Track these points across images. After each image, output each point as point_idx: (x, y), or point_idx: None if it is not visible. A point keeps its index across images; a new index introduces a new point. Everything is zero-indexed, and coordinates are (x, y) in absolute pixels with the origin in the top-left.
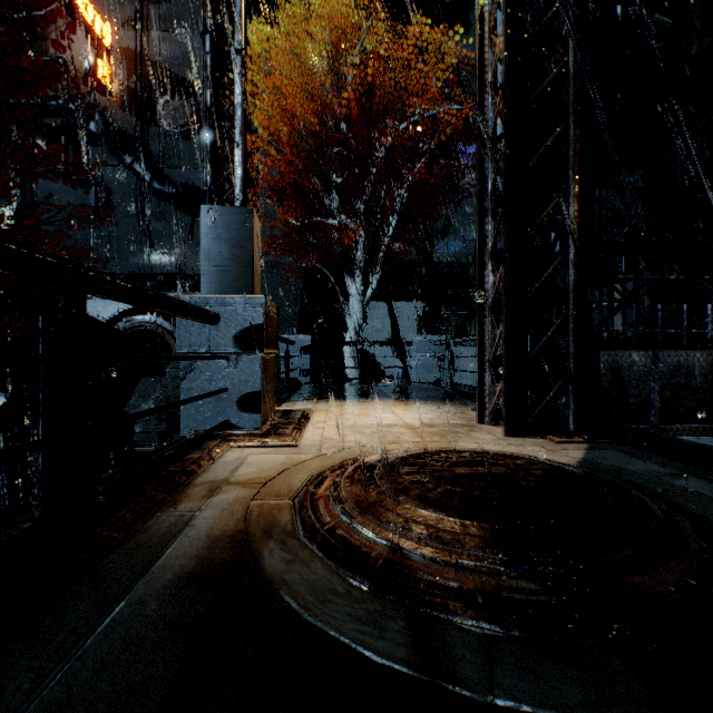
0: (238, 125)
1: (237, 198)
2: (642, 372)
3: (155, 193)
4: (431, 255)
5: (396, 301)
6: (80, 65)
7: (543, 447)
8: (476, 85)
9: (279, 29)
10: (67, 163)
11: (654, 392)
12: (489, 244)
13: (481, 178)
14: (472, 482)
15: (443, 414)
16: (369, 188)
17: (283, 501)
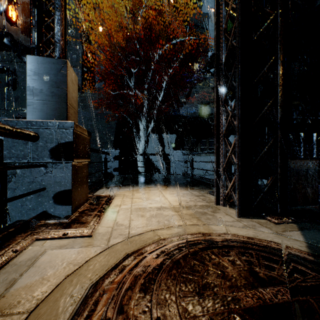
0: (58, 3)
1: (57, 54)
2: (314, 173)
3: None
4: (179, 112)
5: (162, 134)
6: None
7: (269, 228)
8: None
9: (105, 0)
10: None
11: None
12: (223, 94)
13: (218, 54)
14: None
15: (193, 197)
16: (149, 77)
17: None
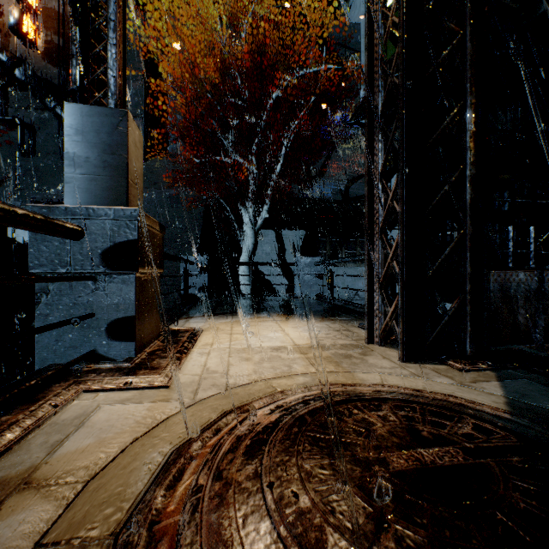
0: (112, 19)
1: (111, 101)
2: (528, 292)
3: None
4: (310, 192)
5: (282, 229)
6: (7, 19)
7: (451, 378)
8: (365, 3)
9: (185, 3)
10: None
11: (539, 312)
12: (380, 163)
13: (371, 97)
14: (437, 508)
15: (331, 332)
16: (260, 133)
17: (93, 548)
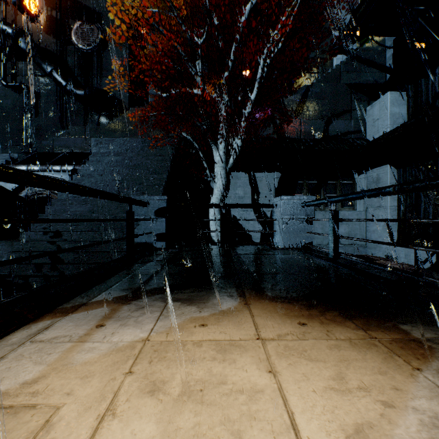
0: None
1: None
2: None
3: (69, 94)
4: (286, 132)
5: (255, 171)
6: None
7: None
8: None
9: None
10: (5, 73)
11: None
12: None
13: None
14: None
15: None
16: (231, 57)
17: None
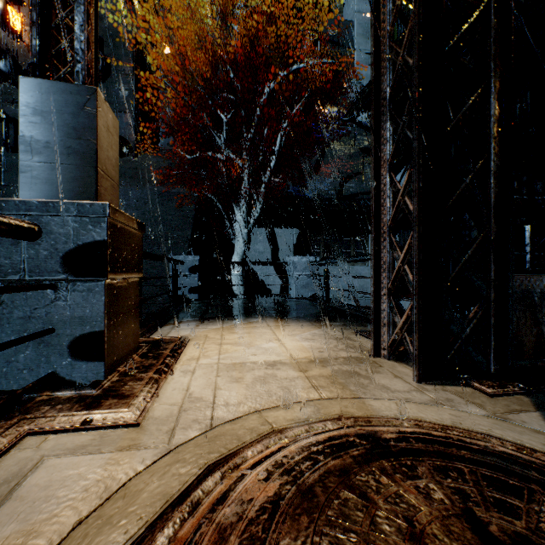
0: None
1: (78, 77)
2: None
3: None
4: (304, 190)
5: (275, 228)
6: None
7: (481, 406)
8: None
9: None
10: None
11: None
12: (388, 153)
13: (377, 80)
14: None
15: (331, 342)
16: (252, 128)
17: None
